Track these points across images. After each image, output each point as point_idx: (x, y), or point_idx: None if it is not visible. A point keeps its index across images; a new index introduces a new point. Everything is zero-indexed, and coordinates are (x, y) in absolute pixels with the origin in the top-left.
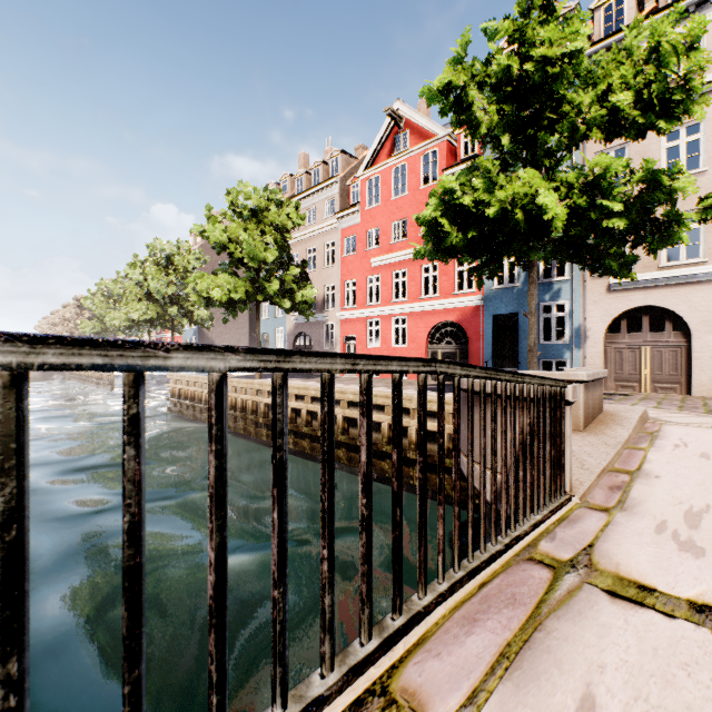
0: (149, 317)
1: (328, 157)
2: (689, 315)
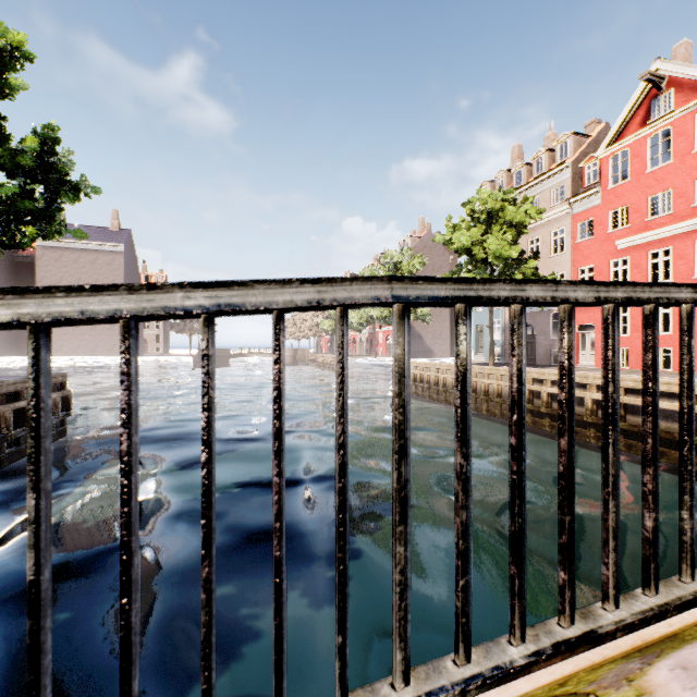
0: (385, 315)
1: (554, 143)
2: None
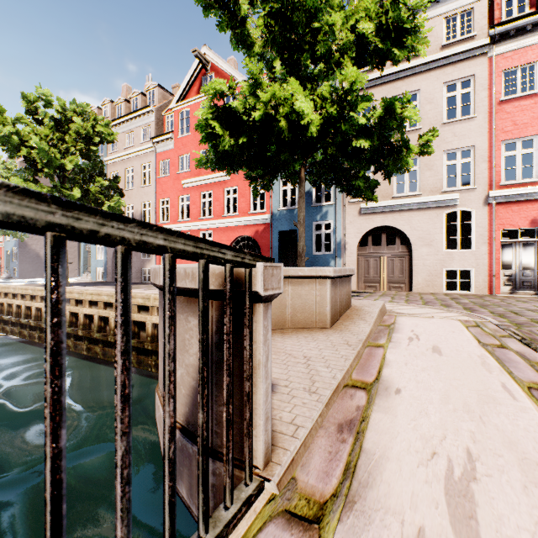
0: None
1: (146, 89)
2: (410, 233)
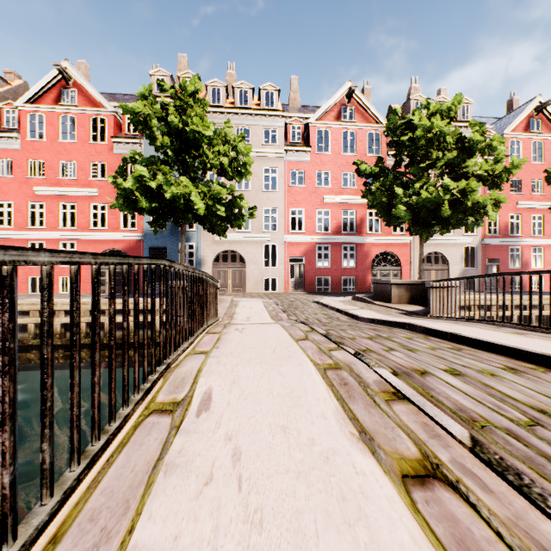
0: None
1: None
2: (246, 255)
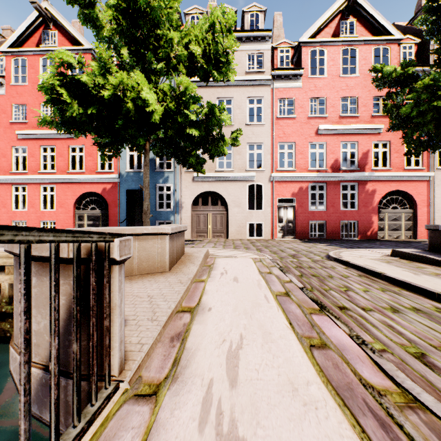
0: None
1: None
2: (227, 197)
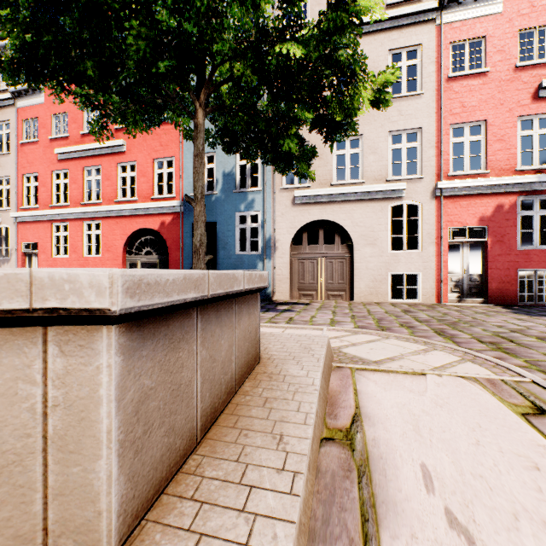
0: None
1: None
2: (352, 229)
